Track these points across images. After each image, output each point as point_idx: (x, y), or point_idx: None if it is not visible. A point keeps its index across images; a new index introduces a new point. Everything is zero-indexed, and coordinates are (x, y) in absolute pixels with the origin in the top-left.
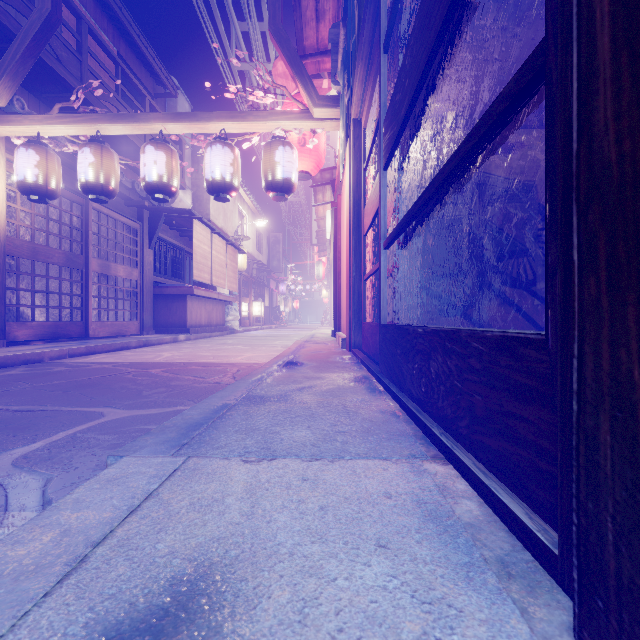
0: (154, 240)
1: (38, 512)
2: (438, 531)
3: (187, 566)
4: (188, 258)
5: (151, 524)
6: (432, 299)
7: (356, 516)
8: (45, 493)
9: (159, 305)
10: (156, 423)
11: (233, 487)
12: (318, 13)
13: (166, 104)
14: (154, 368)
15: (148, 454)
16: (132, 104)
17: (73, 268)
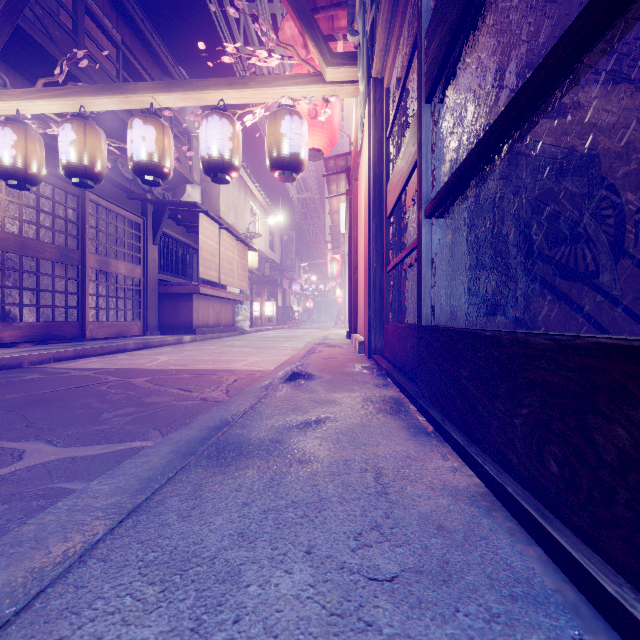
0: (158, 235)
1: None
2: None
3: None
4: (196, 256)
5: None
6: (469, 295)
7: None
8: None
9: (164, 304)
10: (84, 477)
11: None
12: None
13: None
14: (139, 376)
15: None
16: None
17: (68, 264)
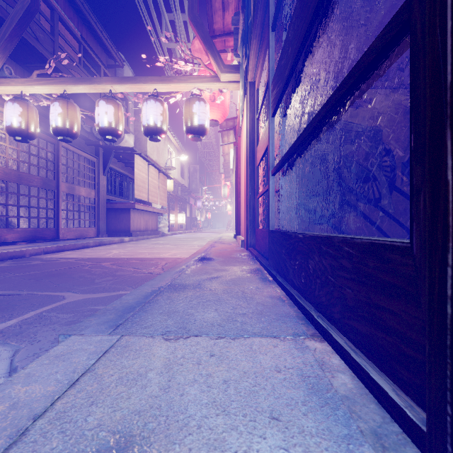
0: (107, 169)
1: (5, 378)
2: (320, 403)
3: (111, 439)
4: (131, 182)
5: (85, 397)
6: (306, 212)
7: (253, 389)
8: (12, 362)
9: (110, 216)
10: (103, 304)
11: (155, 362)
12: (224, 5)
13: (116, 72)
14: (105, 262)
15: (91, 333)
16: (91, 72)
17: (48, 189)
